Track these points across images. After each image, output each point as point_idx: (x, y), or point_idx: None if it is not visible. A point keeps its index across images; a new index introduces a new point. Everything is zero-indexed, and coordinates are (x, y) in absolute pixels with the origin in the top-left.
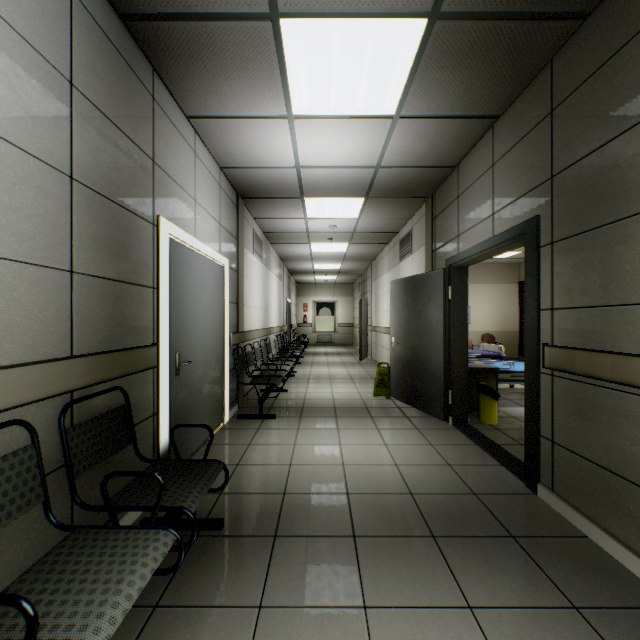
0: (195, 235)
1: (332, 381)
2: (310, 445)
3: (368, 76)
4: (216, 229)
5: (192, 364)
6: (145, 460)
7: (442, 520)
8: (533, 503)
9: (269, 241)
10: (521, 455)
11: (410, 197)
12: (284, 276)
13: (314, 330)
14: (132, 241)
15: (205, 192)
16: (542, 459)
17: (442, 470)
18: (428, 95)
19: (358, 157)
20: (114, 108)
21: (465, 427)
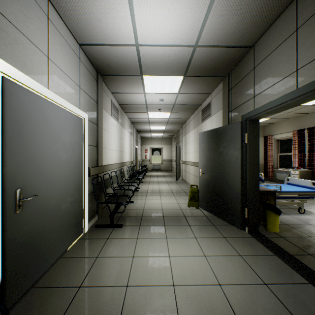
0: (48, 87)
1: (161, 194)
2: (145, 258)
3: None
4: (75, 89)
5: (43, 196)
6: None
7: None
8: None
9: (123, 110)
10: None
11: (213, 76)
12: (133, 133)
13: (150, 163)
14: None
15: (62, 56)
16: None
17: (262, 292)
18: None
19: (182, 34)
20: None
21: (259, 236)
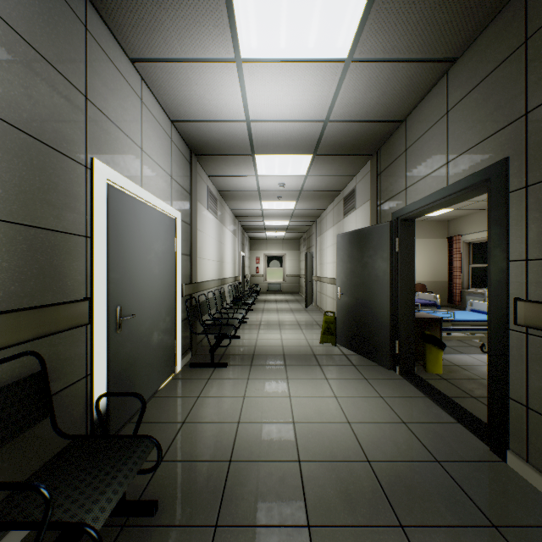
0: (142, 185)
1: (281, 327)
2: (259, 398)
3: (321, 6)
4: (167, 181)
5: (137, 317)
6: (64, 436)
7: (408, 500)
8: (505, 475)
9: (224, 199)
10: (476, 410)
11: (356, 154)
12: (238, 232)
13: (265, 280)
14: (54, 182)
15: (154, 143)
16: (513, 424)
17: (397, 429)
18: (384, 32)
19: (307, 109)
20: (25, 22)
21: (413, 377)
